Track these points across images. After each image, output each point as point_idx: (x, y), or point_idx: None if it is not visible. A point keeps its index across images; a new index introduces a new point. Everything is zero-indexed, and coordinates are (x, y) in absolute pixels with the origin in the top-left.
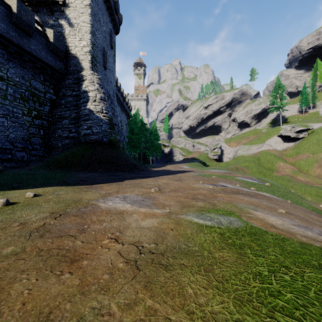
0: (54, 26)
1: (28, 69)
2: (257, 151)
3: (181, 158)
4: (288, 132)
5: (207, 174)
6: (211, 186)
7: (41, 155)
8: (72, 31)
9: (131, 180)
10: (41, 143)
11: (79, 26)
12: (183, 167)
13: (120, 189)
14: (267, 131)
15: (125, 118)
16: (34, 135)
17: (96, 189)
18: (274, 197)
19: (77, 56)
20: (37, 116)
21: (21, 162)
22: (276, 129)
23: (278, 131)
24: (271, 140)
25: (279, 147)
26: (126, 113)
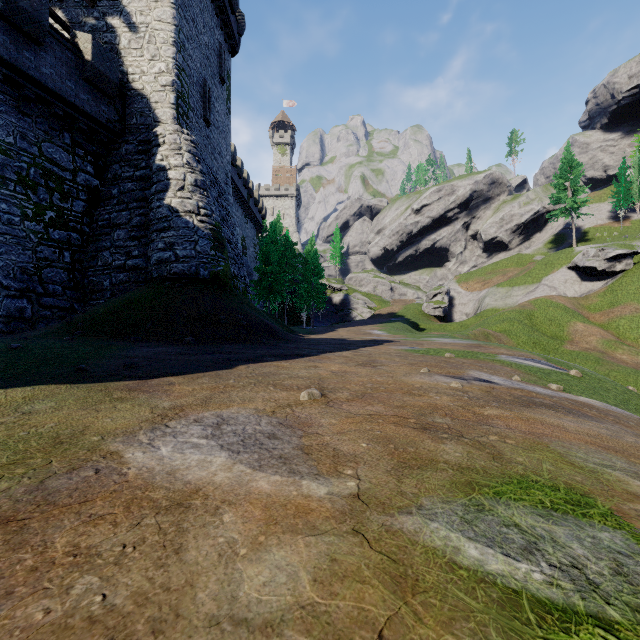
0: (96, 31)
1: (35, 119)
2: (525, 299)
3: (368, 315)
4: (590, 260)
5: (430, 348)
6: (456, 384)
7: (64, 306)
8: (136, 40)
9: (253, 364)
10: (66, 280)
11: (151, 29)
12: (374, 333)
13: (216, 394)
14: (546, 258)
15: (252, 232)
16: (51, 263)
17: (152, 393)
18: (616, 410)
19: (146, 93)
20: (57, 223)
21: (18, 322)
22: (566, 253)
23: (569, 258)
24: (554, 276)
25: (573, 291)
26: (255, 223)
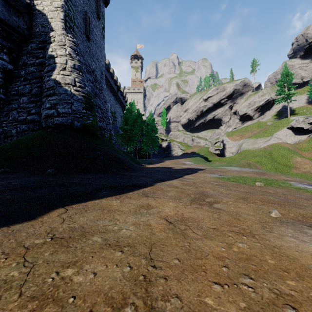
0: None
1: None
2: (264, 144)
3: (180, 153)
4: (300, 123)
5: (234, 176)
6: None
7: None
8: None
9: (75, 206)
10: None
11: None
12: (186, 163)
13: None
14: (275, 123)
15: (119, 109)
16: None
17: None
18: None
19: (45, 12)
20: None
21: None
22: (285, 120)
23: (287, 123)
24: (280, 132)
25: (290, 140)
26: (121, 105)
